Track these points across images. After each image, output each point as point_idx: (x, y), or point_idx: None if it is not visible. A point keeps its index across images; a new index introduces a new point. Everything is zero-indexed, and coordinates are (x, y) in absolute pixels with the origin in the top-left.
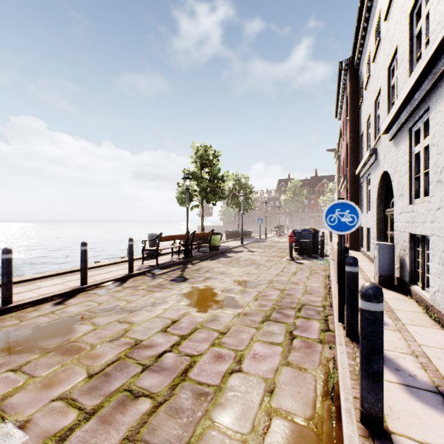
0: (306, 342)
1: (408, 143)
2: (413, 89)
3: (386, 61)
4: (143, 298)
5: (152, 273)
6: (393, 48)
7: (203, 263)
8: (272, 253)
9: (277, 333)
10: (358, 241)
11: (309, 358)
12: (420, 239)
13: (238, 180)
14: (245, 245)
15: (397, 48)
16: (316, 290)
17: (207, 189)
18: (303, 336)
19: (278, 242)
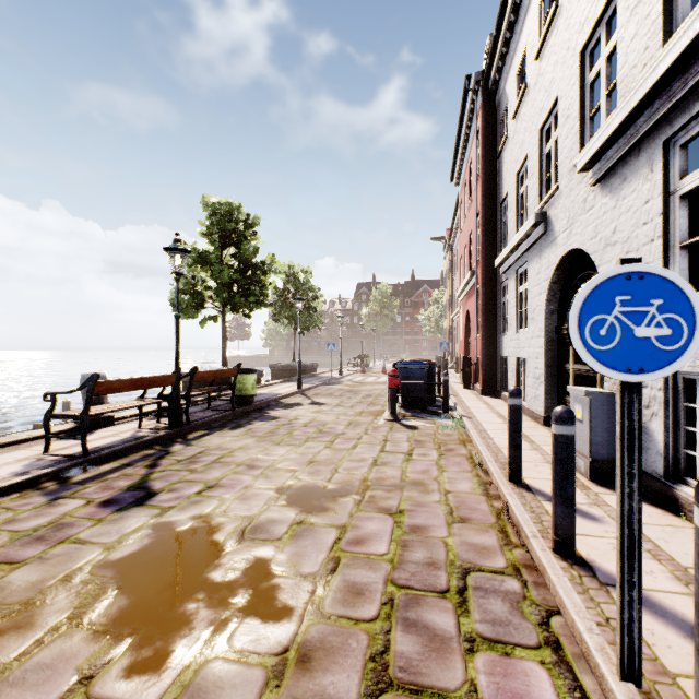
0: None
1: (663, 172)
2: None
3: (576, 38)
4: None
5: (60, 480)
6: None
7: (212, 439)
8: (357, 406)
9: None
10: (495, 381)
11: None
12: None
13: (293, 275)
14: (306, 392)
15: None
16: (472, 505)
17: (232, 286)
18: None
19: (363, 383)
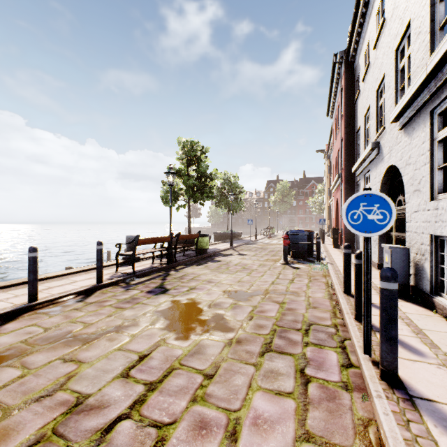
0: (327, 388)
1: (429, 128)
2: (445, 57)
3: (393, 42)
4: (108, 319)
5: (126, 283)
6: (404, 24)
7: (188, 270)
8: (265, 256)
9: (283, 373)
10: (353, 243)
11: (336, 421)
12: (446, 242)
13: (227, 179)
14: (235, 248)
15: (411, 22)
16: (321, 302)
17: (194, 188)
18: (320, 377)
19: (269, 244)
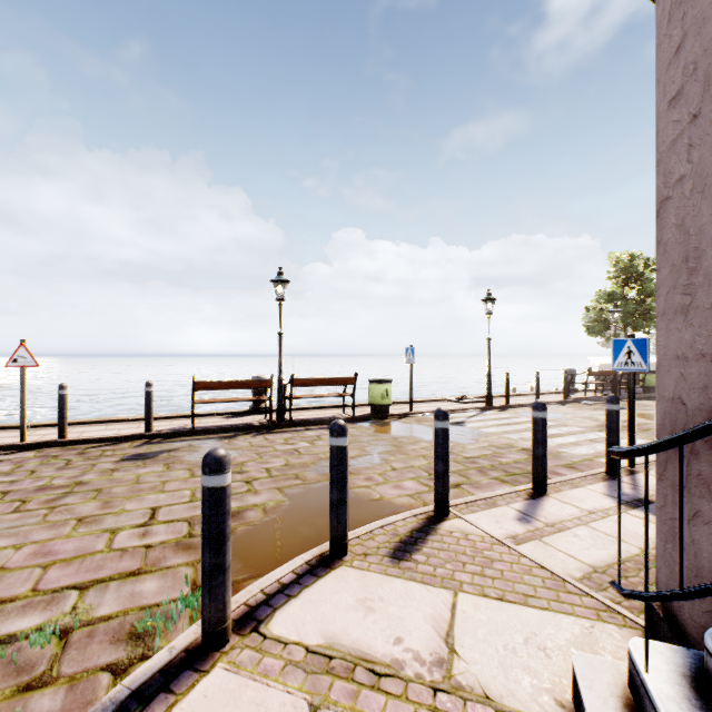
0: None
1: None
2: None
3: None
4: (592, 412)
5: (583, 403)
6: None
7: (637, 402)
8: None
9: None
10: None
11: None
12: None
13: None
14: None
15: None
16: None
17: (633, 313)
18: None
19: None
